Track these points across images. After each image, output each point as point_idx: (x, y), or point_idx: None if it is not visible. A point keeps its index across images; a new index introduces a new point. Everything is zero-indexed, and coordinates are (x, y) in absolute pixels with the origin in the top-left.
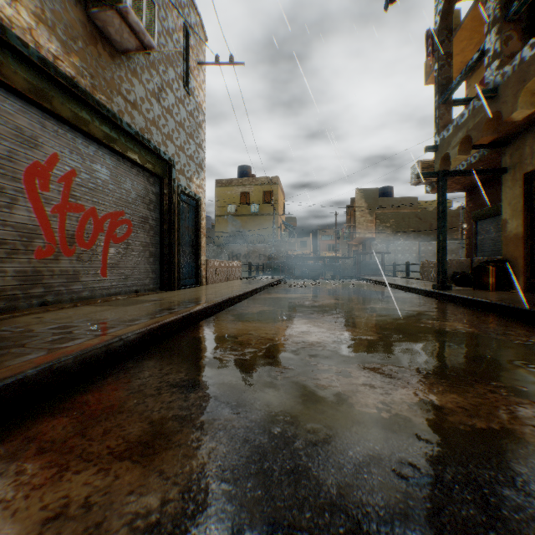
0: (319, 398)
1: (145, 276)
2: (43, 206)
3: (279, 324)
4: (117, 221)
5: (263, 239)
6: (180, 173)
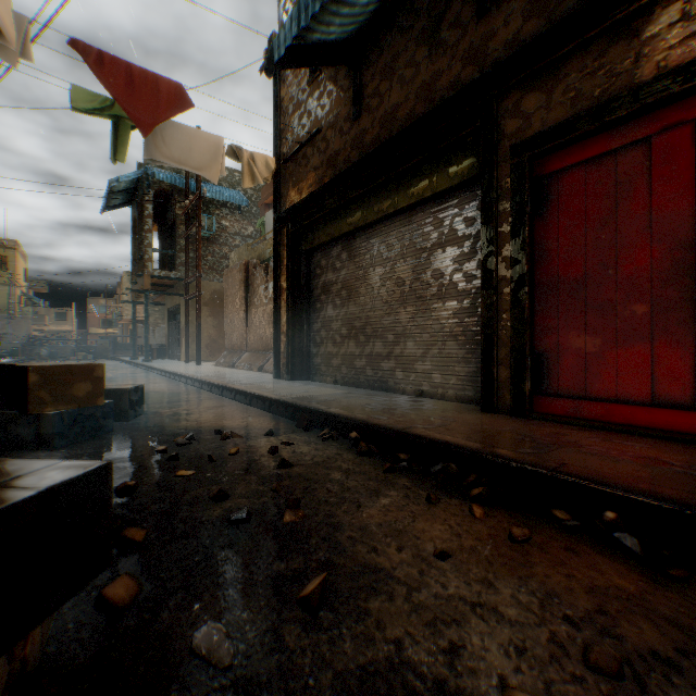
0: None
1: None
2: None
3: None
4: None
5: None
6: None
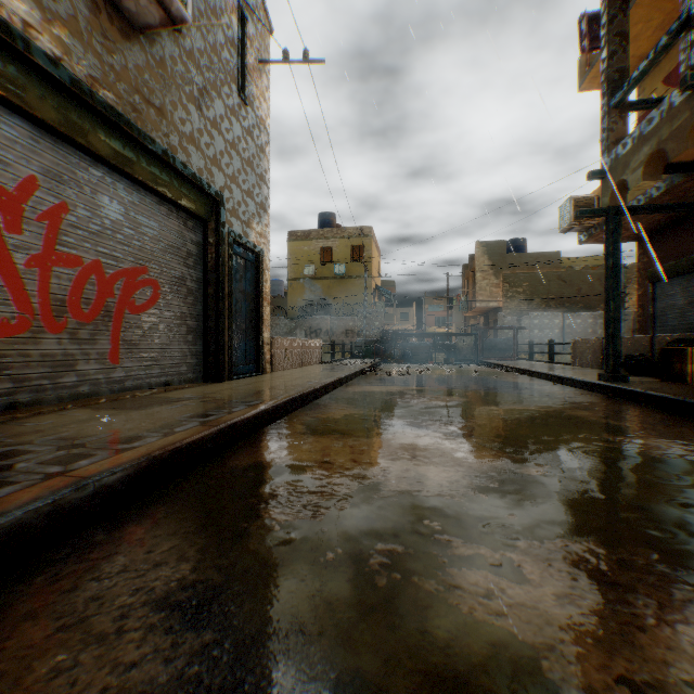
0: (472, 657)
1: (180, 361)
2: (10, 257)
3: (375, 442)
4: (136, 281)
5: (351, 310)
6: (233, 215)
